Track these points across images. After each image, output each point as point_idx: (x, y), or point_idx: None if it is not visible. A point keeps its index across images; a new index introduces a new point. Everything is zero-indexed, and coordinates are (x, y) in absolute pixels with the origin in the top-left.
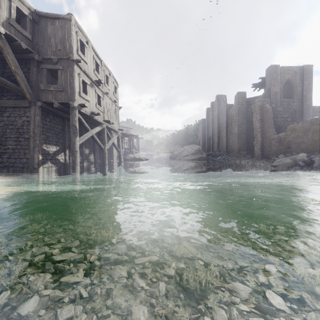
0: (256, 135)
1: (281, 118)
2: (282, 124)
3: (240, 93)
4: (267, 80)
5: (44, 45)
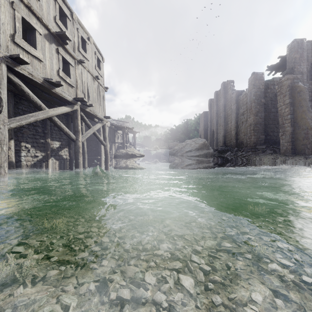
0: (282, 124)
1: None
2: None
3: (257, 74)
4: (289, 58)
5: None
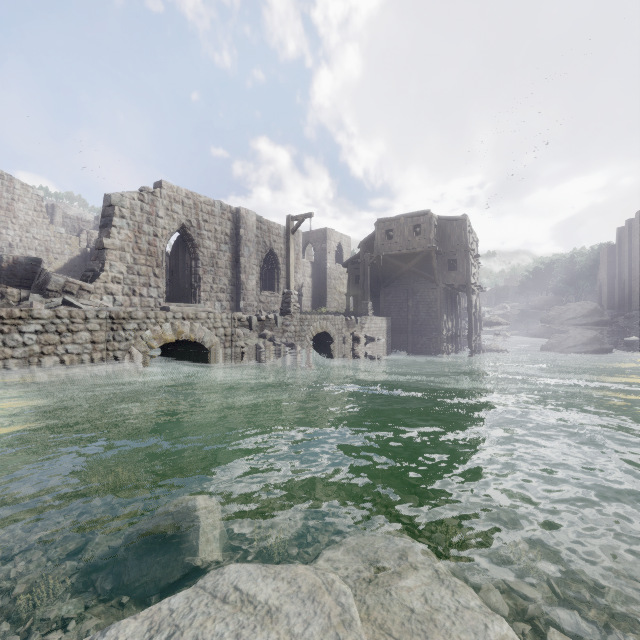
0: None
1: None
2: None
3: None
4: None
5: (445, 242)
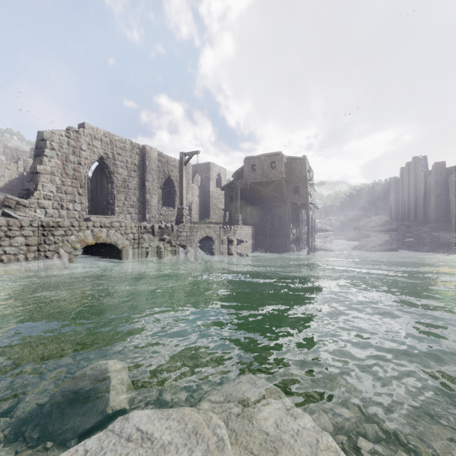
0: (452, 208)
1: None
2: None
3: (438, 163)
4: None
5: (291, 174)
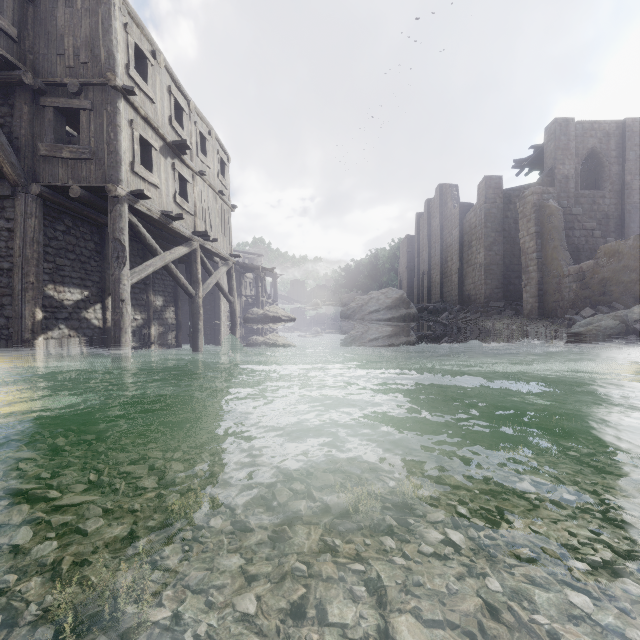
0: (526, 266)
1: (582, 230)
2: (583, 244)
3: (491, 179)
4: (547, 150)
5: (48, 52)
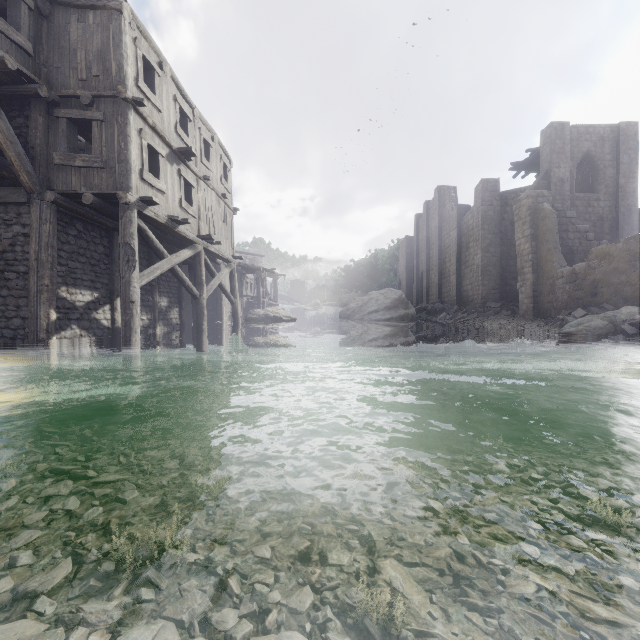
0: (521, 268)
1: (575, 232)
2: (576, 246)
3: (487, 182)
4: (542, 154)
5: (61, 66)
